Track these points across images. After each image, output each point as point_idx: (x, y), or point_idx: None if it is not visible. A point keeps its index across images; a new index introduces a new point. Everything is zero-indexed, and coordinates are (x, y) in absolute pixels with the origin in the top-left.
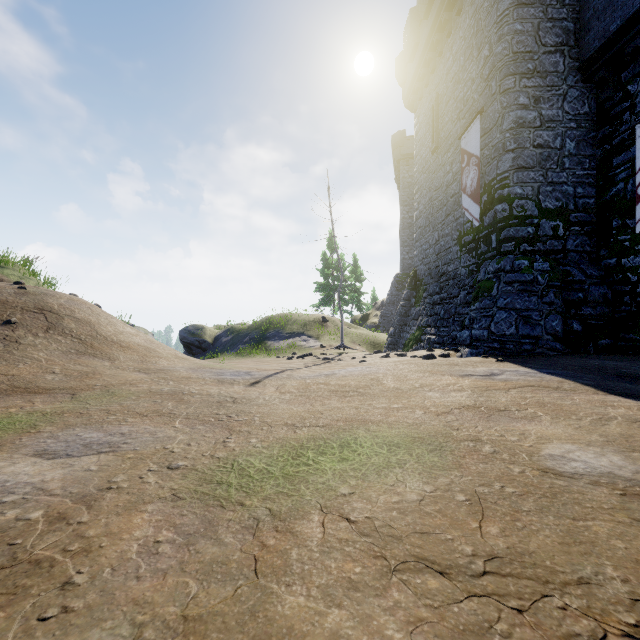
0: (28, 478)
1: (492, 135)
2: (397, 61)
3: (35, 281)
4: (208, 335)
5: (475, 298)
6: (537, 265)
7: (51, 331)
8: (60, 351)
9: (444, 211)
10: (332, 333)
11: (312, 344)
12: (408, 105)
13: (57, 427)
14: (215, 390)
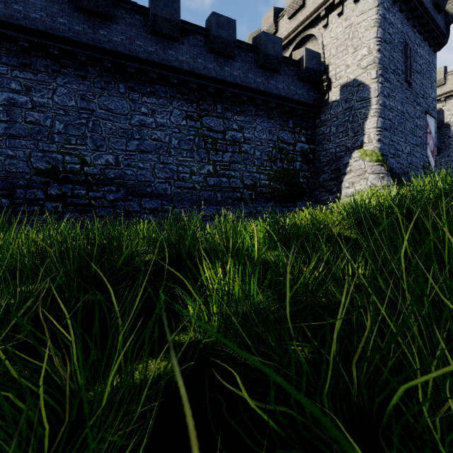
0: None
1: (435, 136)
2: None
3: None
4: None
5: None
6: None
7: None
8: None
9: (415, 139)
10: None
11: None
12: None
13: None
14: None
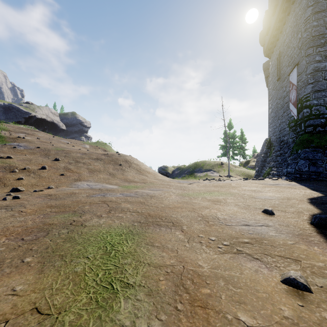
0: (151, 192)
1: (302, 76)
2: (260, 34)
3: (113, 150)
4: (169, 170)
5: (291, 154)
6: (323, 138)
7: (130, 167)
8: (134, 173)
9: (282, 110)
10: (225, 170)
11: (215, 175)
12: (266, 55)
13: (148, 188)
14: (178, 184)
